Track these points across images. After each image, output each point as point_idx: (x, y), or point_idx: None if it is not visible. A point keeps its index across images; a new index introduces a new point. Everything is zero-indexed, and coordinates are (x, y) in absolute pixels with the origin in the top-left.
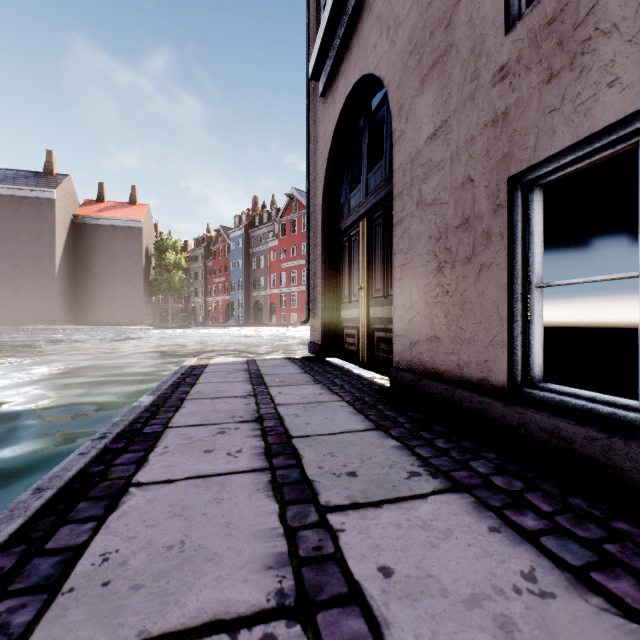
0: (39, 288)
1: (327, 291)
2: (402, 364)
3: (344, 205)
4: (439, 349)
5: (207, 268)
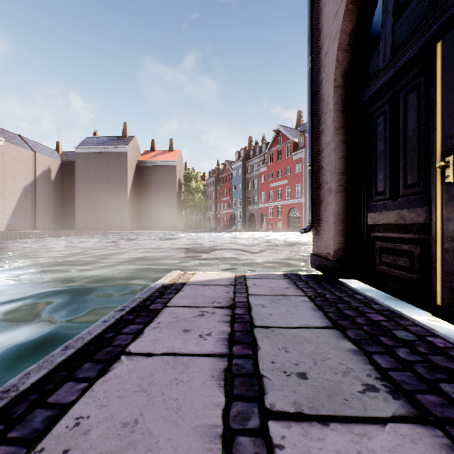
0: (119, 207)
1: (342, 188)
2: None
3: (377, 52)
4: None
5: (217, 191)
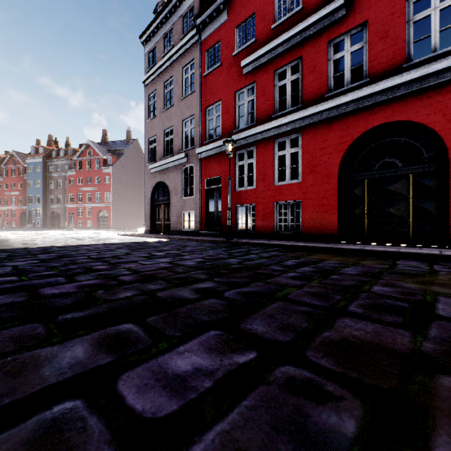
0: None
1: (152, 217)
2: (172, 230)
3: (157, 199)
4: (177, 227)
5: None
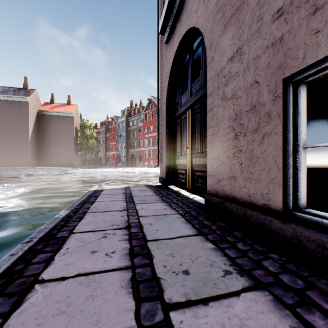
0: (20, 147)
1: (169, 149)
2: (212, 192)
3: (178, 102)
4: (236, 184)
5: (107, 137)
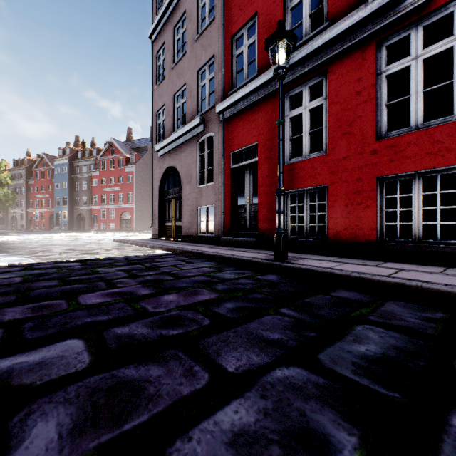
0: None
1: (160, 217)
2: (184, 234)
3: (167, 191)
4: (190, 230)
5: (29, 185)
